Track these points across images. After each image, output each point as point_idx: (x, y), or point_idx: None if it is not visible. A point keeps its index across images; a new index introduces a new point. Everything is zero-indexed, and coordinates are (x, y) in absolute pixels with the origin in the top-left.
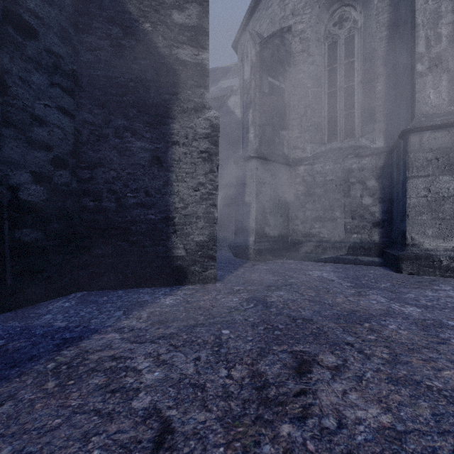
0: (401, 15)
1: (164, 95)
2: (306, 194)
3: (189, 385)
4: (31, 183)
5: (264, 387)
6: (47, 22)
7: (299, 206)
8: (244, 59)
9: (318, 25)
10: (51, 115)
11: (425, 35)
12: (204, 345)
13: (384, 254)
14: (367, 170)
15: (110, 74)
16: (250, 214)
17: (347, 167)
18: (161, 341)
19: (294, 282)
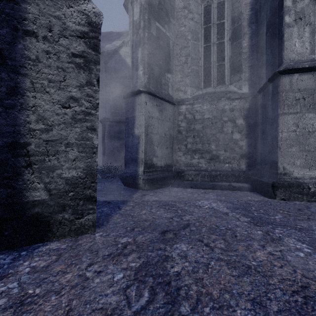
0: None
1: None
2: (188, 130)
3: None
4: None
5: None
6: None
7: (181, 139)
8: (133, 1)
9: None
10: None
11: None
12: None
13: (253, 180)
14: (237, 111)
15: None
16: (139, 146)
17: (221, 107)
18: None
19: (191, 221)
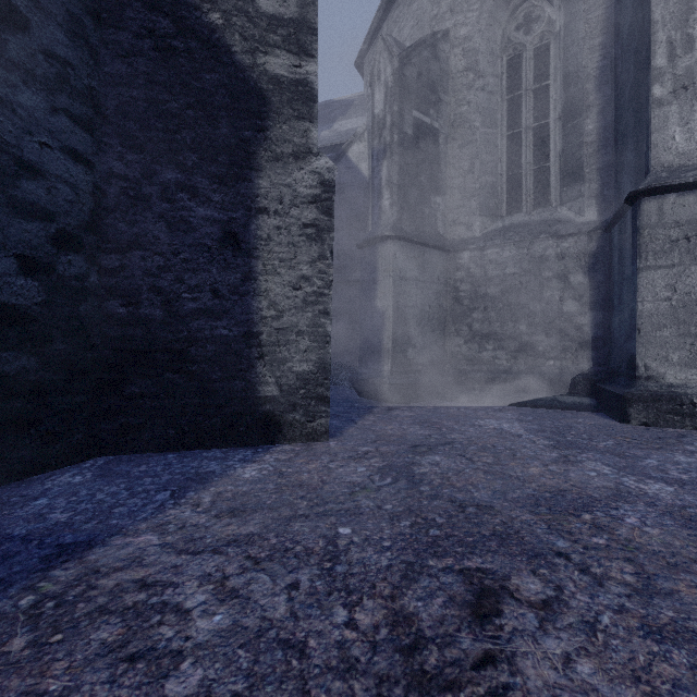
0: (625, 10)
1: (243, 131)
2: (473, 297)
3: (277, 643)
4: (16, 274)
5: (416, 648)
6: (46, 5)
7: (461, 315)
8: (374, 81)
9: (491, 28)
10: (52, 161)
11: (667, 39)
12: (307, 558)
13: (599, 392)
14: (571, 258)
15: (153, 95)
16: (383, 328)
17: (539, 253)
18: (231, 550)
19: (457, 439)
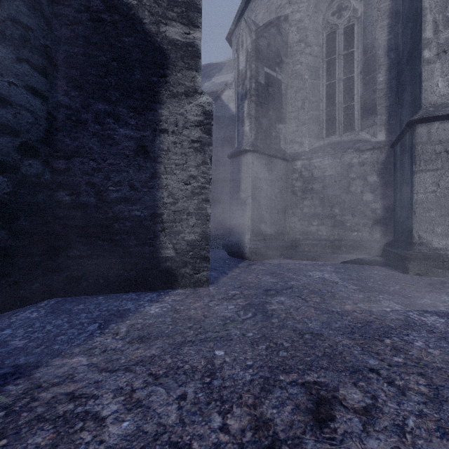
0: (404, 1)
1: (151, 77)
2: (304, 190)
3: (169, 446)
4: None
5: (273, 448)
6: None
7: (296, 202)
8: (239, 48)
9: (316, 14)
10: (17, 95)
11: (433, 20)
12: (192, 375)
13: (387, 253)
14: (368, 165)
15: (89, 51)
16: (245, 211)
17: (347, 161)
18: (138, 368)
19: (295, 285)
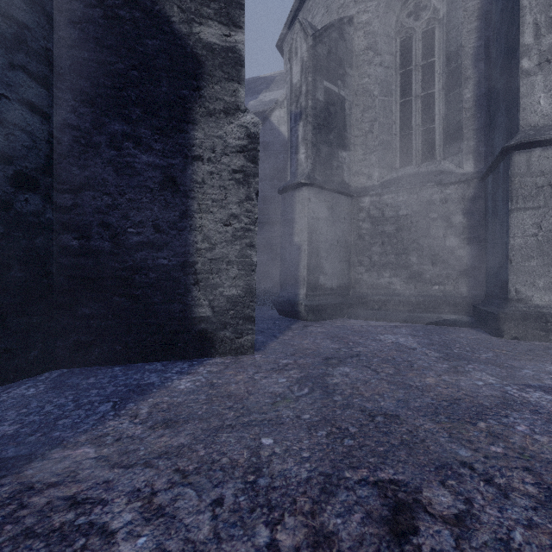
0: None
1: (181, 90)
2: (373, 234)
3: None
4: None
5: None
6: None
7: (363, 248)
8: (292, 57)
9: (387, 15)
10: (10, 111)
11: (533, 21)
12: (232, 471)
13: (476, 311)
14: (452, 202)
15: (102, 57)
16: (300, 259)
17: (427, 198)
18: (161, 462)
19: (362, 352)
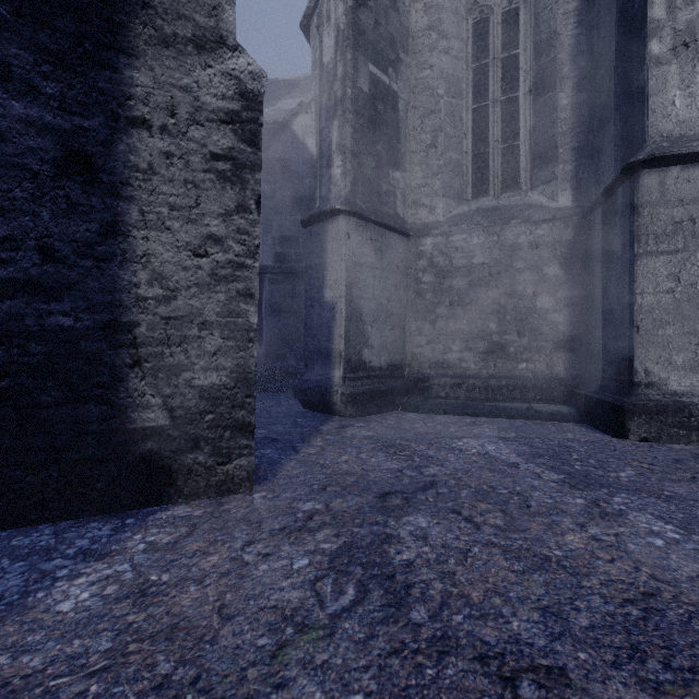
0: None
1: None
2: (437, 290)
3: None
4: None
5: None
6: None
7: (423, 310)
8: (323, 23)
9: None
10: None
11: None
12: None
13: (580, 399)
14: (545, 247)
15: None
16: (334, 325)
17: (511, 240)
18: None
19: (439, 476)
